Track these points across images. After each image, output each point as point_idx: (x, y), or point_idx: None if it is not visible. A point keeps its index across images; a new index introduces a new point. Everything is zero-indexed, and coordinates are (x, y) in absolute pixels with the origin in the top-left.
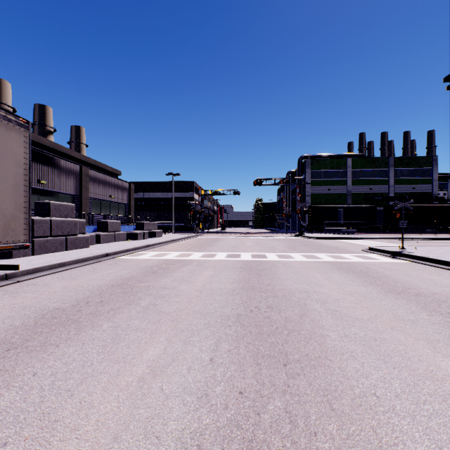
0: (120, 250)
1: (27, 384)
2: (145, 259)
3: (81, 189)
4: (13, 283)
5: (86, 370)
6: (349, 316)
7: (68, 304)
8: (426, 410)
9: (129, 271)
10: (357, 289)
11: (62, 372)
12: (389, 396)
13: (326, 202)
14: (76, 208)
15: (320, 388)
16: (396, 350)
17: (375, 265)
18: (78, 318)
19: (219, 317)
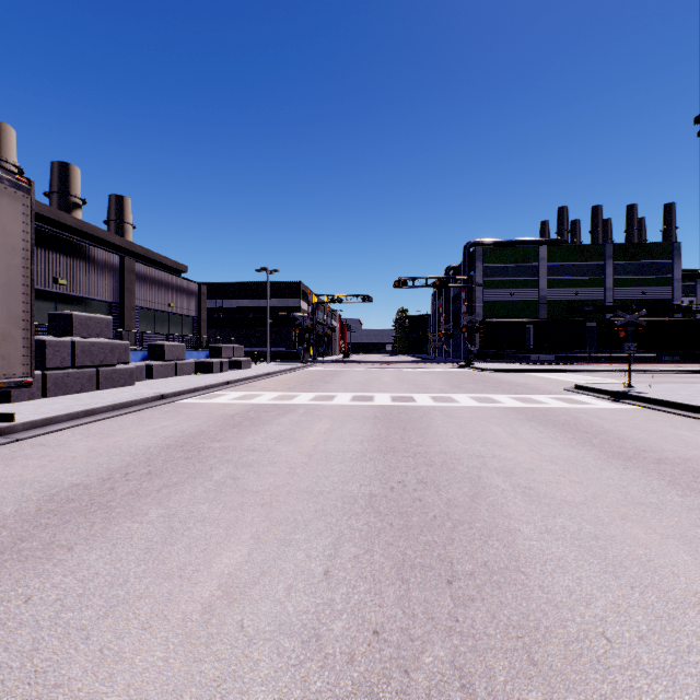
0: (184, 390)
1: (13, 617)
2: (222, 404)
3: (123, 293)
4: (9, 442)
5: (116, 591)
6: (552, 496)
7: (95, 478)
8: (693, 664)
9: (197, 423)
10: (561, 452)
11: (74, 595)
12: (628, 639)
13: (507, 315)
14: (116, 323)
15: (511, 624)
16: (634, 556)
17: (587, 413)
18: (109, 500)
19: (340, 499)
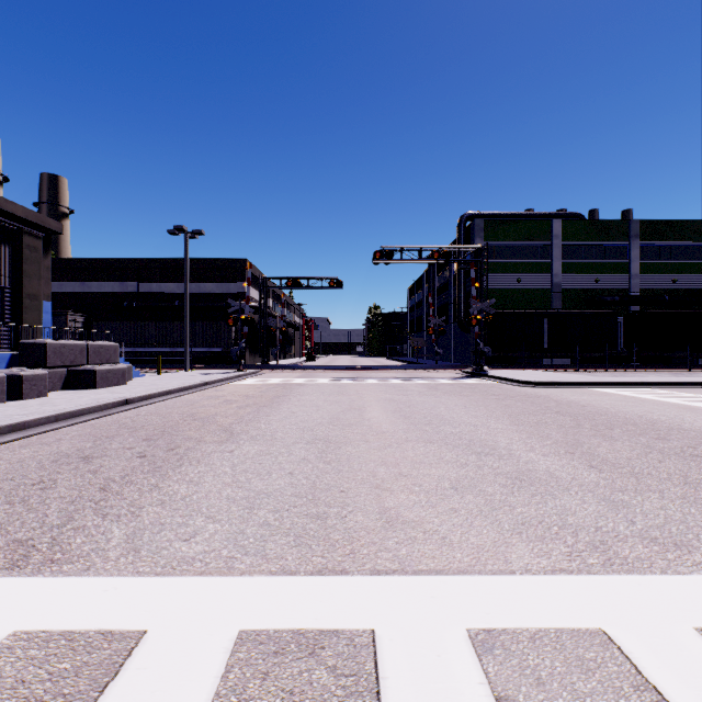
0: None
1: None
2: None
3: None
4: None
5: None
6: None
7: None
8: None
9: None
10: None
11: None
12: None
13: (513, 306)
14: None
15: None
16: None
17: None
18: None
19: None
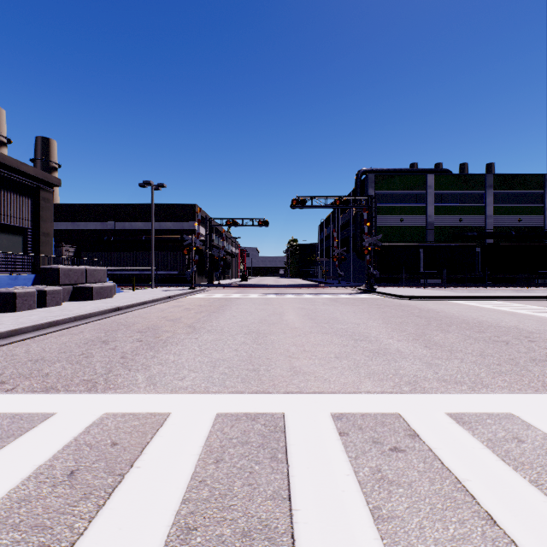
0: None
1: None
2: None
3: None
4: None
5: None
6: None
7: None
8: None
9: None
10: None
11: None
12: None
13: (397, 240)
14: None
15: None
16: None
17: None
18: None
19: None
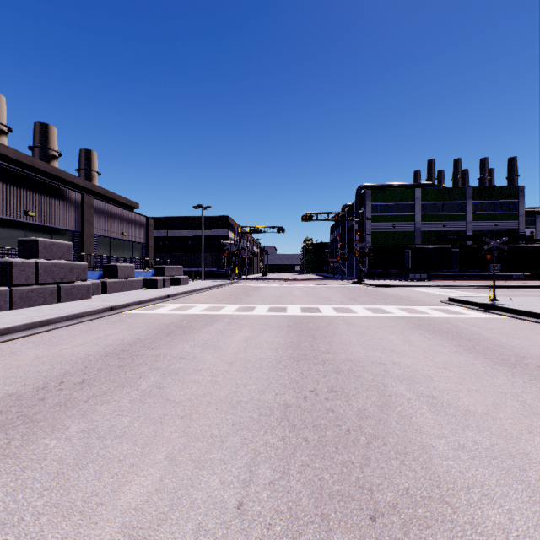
0: (130, 302)
1: None
2: (161, 314)
3: (84, 224)
4: None
5: (5, 536)
6: (455, 406)
7: (30, 387)
8: None
9: (136, 332)
10: (452, 359)
11: None
12: None
13: (390, 242)
14: (77, 248)
15: None
16: None
17: (464, 322)
18: (35, 413)
19: (257, 410)
